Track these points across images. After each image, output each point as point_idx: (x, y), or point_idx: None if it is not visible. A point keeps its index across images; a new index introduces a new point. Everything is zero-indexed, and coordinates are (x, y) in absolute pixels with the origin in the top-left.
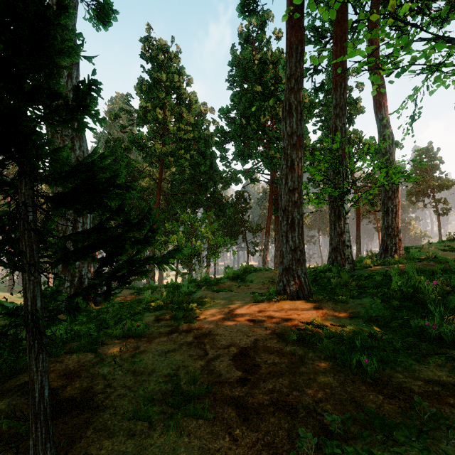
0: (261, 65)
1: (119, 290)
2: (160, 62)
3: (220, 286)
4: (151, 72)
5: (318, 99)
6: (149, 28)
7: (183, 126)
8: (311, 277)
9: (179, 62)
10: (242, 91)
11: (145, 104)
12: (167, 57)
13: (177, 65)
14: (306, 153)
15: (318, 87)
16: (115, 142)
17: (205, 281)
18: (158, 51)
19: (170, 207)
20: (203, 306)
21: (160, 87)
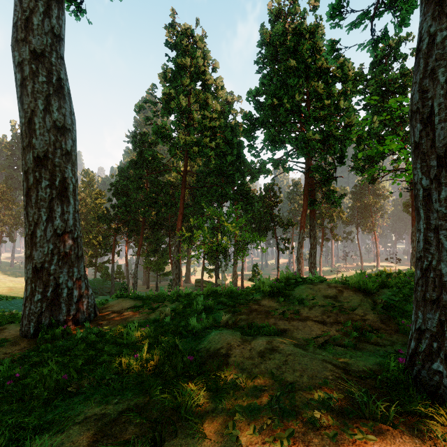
0: (295, 37)
1: (119, 300)
2: (184, 48)
3: (252, 307)
4: (175, 60)
5: (378, 53)
6: (173, 13)
7: (208, 113)
8: None
9: (204, 48)
10: (272, 72)
11: (168, 91)
12: (192, 42)
13: (202, 50)
14: (352, 132)
15: (378, 37)
16: (141, 136)
17: (229, 296)
18: (183, 37)
19: (195, 202)
20: (218, 397)
21: (184, 73)
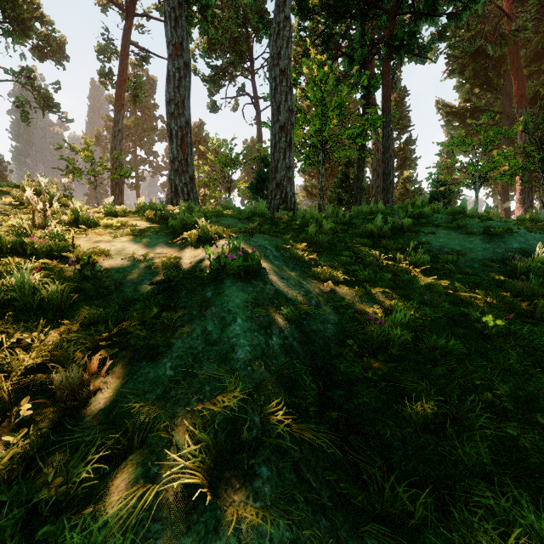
0: None
1: None
2: None
3: None
4: None
5: None
6: None
7: None
8: None
9: None
10: None
11: None
12: None
13: None
14: None
15: None
16: None
17: None
18: None
19: None
20: None
21: None
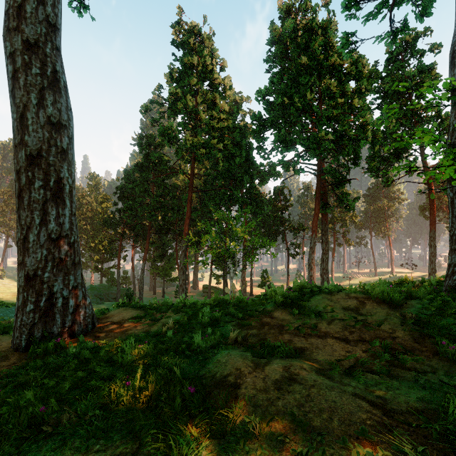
0: (306, 33)
1: (120, 309)
2: (191, 46)
3: (264, 320)
4: (182, 59)
5: (397, 46)
6: (180, 11)
7: (215, 113)
8: (451, 319)
9: (212, 46)
10: (282, 70)
11: (174, 91)
12: (199, 41)
13: (210, 48)
14: (367, 132)
15: (397, 28)
16: (148, 138)
17: (238, 307)
18: (190, 35)
19: (203, 205)
20: (225, 448)
21: (191, 73)
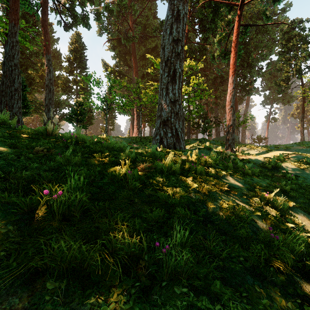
0: None
1: None
2: None
3: None
4: None
5: None
6: None
7: None
8: None
9: None
10: None
11: None
12: None
13: None
14: None
15: None
16: None
17: None
18: None
19: None
20: None
21: None
